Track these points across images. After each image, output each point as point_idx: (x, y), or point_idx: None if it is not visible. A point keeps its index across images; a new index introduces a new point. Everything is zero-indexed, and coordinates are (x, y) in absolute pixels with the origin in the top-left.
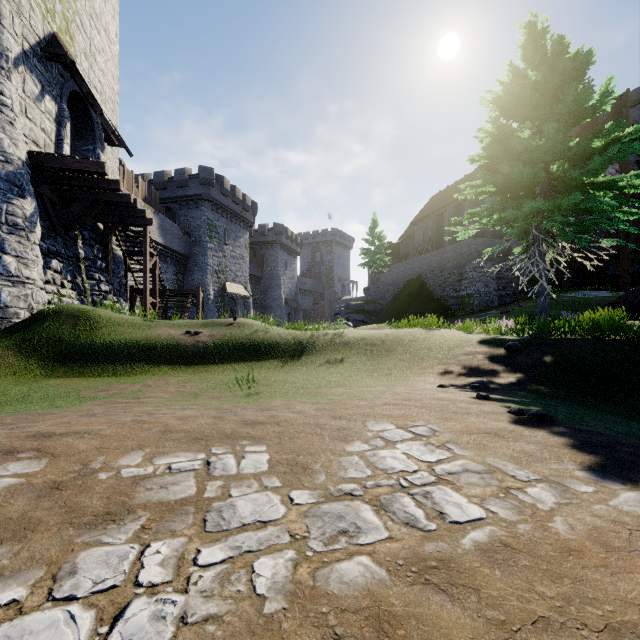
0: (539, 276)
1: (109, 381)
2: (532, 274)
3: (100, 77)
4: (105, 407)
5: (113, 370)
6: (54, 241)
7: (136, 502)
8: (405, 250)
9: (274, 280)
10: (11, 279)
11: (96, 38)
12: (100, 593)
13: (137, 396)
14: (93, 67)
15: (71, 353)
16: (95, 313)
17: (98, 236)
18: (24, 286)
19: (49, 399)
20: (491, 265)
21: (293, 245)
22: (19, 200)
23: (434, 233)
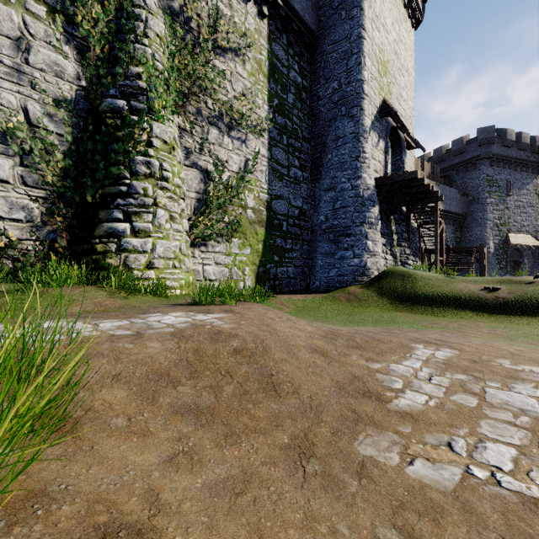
0: None
1: (432, 318)
2: None
3: (403, 106)
4: (448, 334)
5: (431, 311)
6: (381, 226)
7: (523, 377)
8: None
9: None
10: (370, 253)
11: (401, 81)
12: (532, 396)
13: (460, 331)
14: (400, 103)
15: (403, 297)
16: (413, 272)
17: (402, 216)
18: (375, 257)
19: (406, 323)
20: None
21: None
22: (372, 209)
23: None
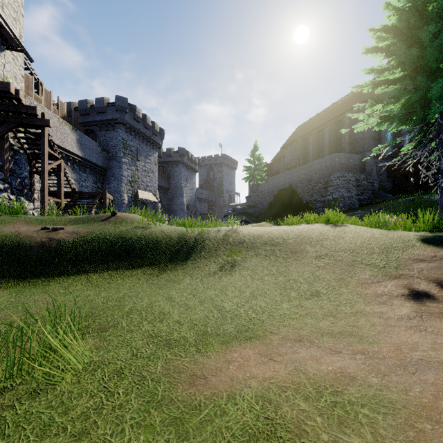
0: (442, 170)
1: None
2: (438, 166)
3: None
4: None
5: None
6: None
7: None
8: (276, 168)
9: (178, 190)
10: None
11: None
12: None
13: None
14: None
15: None
16: None
17: None
18: None
19: None
20: (352, 175)
21: (193, 164)
22: None
23: (300, 153)
